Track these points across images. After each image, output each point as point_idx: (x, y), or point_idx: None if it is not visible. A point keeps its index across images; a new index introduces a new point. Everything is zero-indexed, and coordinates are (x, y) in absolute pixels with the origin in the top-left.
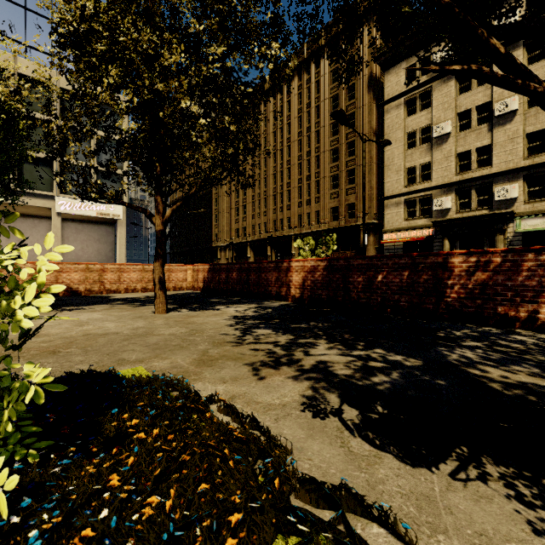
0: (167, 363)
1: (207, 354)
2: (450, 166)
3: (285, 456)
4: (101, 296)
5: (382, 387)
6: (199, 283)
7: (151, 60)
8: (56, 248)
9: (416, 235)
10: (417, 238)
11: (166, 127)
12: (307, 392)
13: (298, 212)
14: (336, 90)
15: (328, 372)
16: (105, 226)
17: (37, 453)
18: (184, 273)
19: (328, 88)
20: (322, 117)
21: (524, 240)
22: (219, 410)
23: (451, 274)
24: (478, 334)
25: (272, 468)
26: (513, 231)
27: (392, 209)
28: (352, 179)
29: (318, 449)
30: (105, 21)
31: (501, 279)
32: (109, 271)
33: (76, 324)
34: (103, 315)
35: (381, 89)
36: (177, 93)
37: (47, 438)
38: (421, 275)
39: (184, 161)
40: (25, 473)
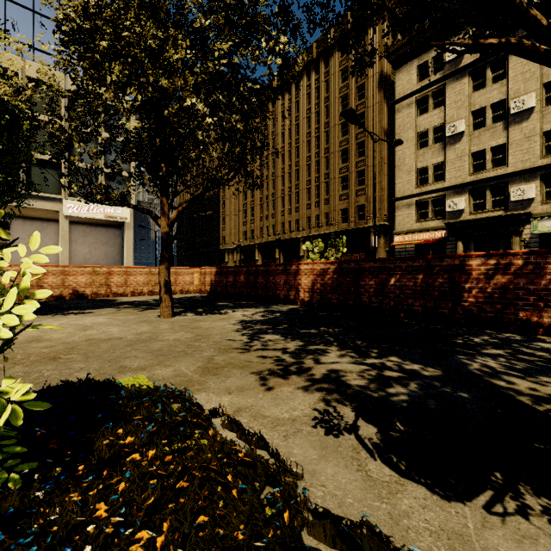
0: (170, 371)
1: (212, 362)
2: (463, 166)
3: (296, 482)
4: (108, 300)
5: (400, 399)
6: (206, 287)
7: (155, 55)
8: (42, 249)
9: (428, 237)
10: (429, 240)
11: (171, 125)
12: (319, 405)
13: (307, 214)
14: (346, 90)
15: (340, 382)
16: (112, 229)
17: (18, 477)
18: (191, 276)
19: (337, 87)
20: (331, 118)
21: (541, 242)
22: (223, 425)
23: (469, 277)
24: (498, 341)
25: (282, 499)
26: (530, 232)
27: (403, 210)
28: (362, 180)
29: (332, 472)
30: (107, 16)
31: (523, 283)
32: (115, 274)
33: (79, 329)
34: (108, 319)
35: (391, 88)
36: (183, 91)
37: (33, 459)
38: (436, 278)
39: (190, 161)
40: (5, 501)
